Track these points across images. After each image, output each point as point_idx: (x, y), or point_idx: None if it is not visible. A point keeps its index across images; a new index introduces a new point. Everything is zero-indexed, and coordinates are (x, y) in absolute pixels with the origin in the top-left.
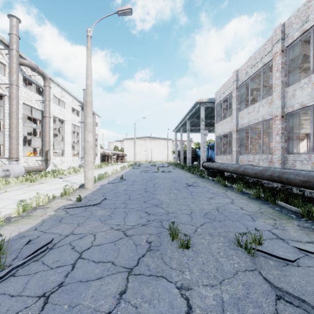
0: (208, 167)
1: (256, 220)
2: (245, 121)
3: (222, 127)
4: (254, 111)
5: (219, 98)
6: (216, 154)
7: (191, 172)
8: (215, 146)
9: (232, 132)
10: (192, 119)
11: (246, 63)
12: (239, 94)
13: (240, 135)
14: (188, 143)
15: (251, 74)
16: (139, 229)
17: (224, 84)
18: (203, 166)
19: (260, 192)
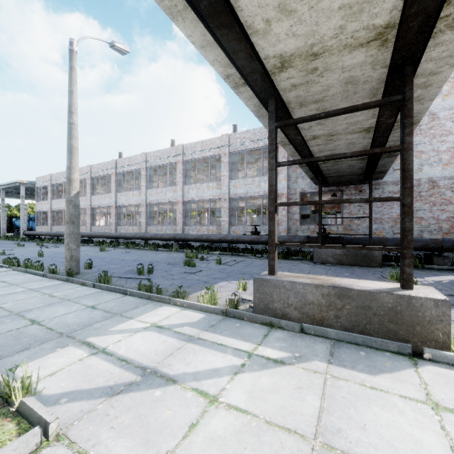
0: (29, 234)
1: (47, 245)
2: (56, 207)
3: (42, 206)
4: (60, 203)
5: (39, 183)
6: (37, 225)
7: (11, 240)
8: (36, 219)
9: (49, 211)
10: (9, 189)
11: (56, 174)
12: (53, 189)
13: (53, 214)
14: (3, 214)
15: (59, 182)
16: (5, 248)
17: (43, 176)
18: (24, 234)
19: (55, 241)
